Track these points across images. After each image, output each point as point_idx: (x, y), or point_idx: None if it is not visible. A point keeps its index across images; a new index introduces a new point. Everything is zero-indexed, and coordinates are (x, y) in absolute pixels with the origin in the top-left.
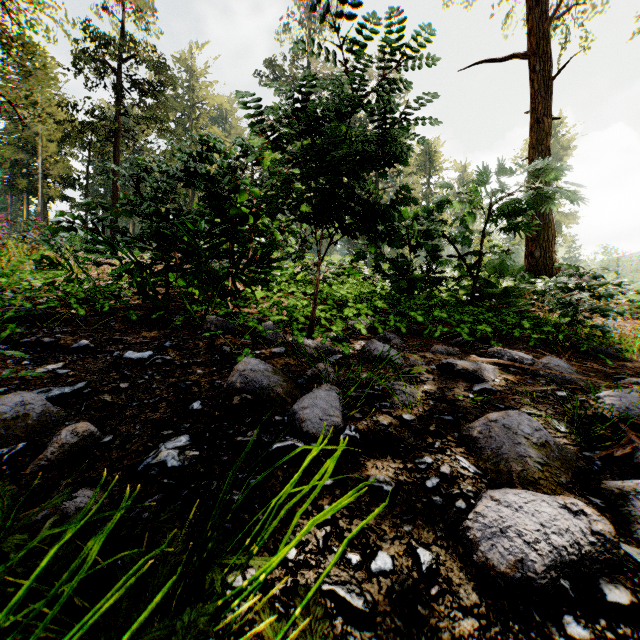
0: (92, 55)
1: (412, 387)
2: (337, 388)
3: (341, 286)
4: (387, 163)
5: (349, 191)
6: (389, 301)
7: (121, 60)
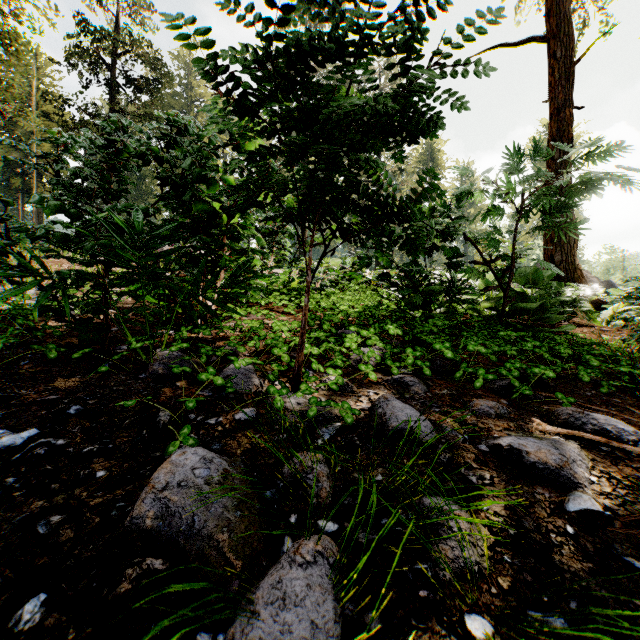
0: (84, 49)
1: (466, 516)
2: (331, 544)
3: (341, 296)
4: (406, 137)
5: (352, 178)
6: (402, 323)
7: (115, 55)
